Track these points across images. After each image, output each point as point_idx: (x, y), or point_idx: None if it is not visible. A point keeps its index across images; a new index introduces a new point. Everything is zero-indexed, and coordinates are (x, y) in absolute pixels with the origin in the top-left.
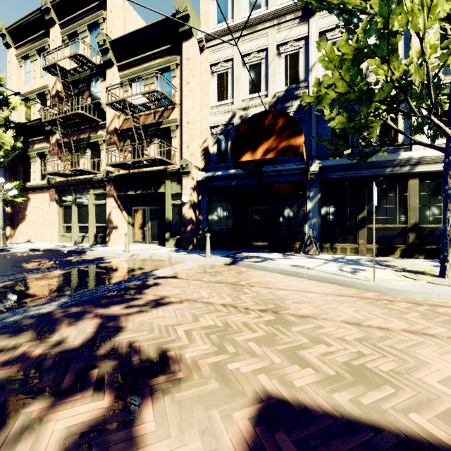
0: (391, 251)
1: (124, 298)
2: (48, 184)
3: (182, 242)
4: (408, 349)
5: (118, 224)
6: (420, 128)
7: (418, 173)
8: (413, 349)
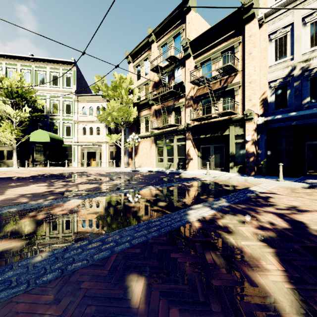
0: None
1: (263, 203)
2: (151, 135)
3: (244, 169)
4: None
5: (193, 157)
6: None
7: None
8: None
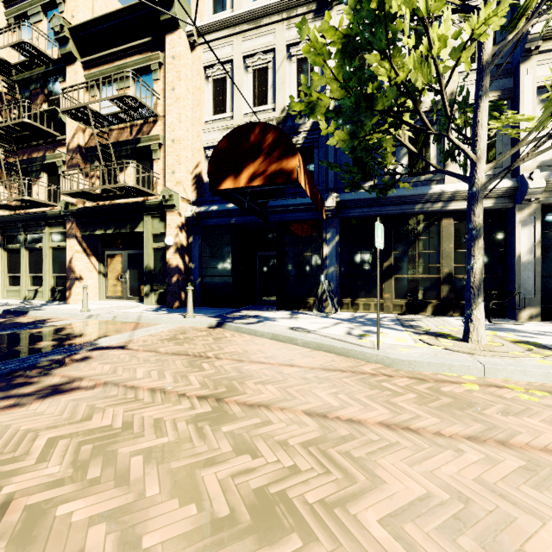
0: (422, 307)
1: (10, 383)
2: None
3: (166, 297)
4: (369, 456)
5: (84, 274)
6: (449, 154)
7: (453, 211)
8: (376, 456)
